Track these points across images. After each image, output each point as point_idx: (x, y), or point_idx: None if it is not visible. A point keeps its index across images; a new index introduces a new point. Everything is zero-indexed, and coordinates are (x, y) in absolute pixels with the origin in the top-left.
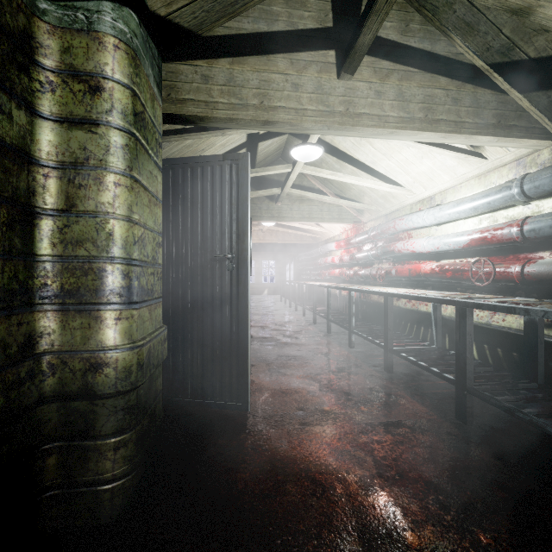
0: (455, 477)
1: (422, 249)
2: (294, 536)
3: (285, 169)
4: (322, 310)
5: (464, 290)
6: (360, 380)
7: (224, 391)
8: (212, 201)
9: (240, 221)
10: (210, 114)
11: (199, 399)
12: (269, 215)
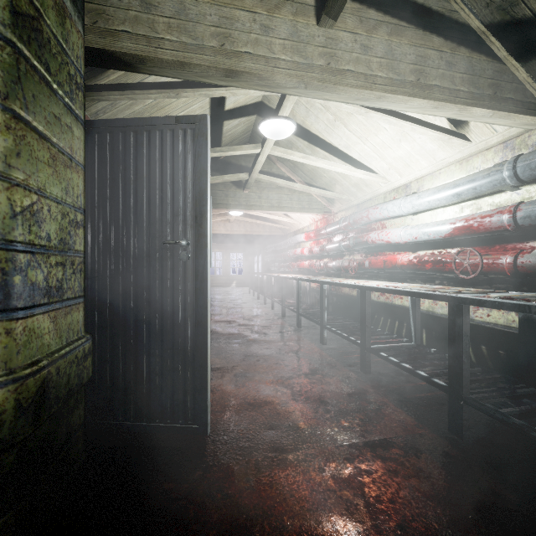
0: (470, 525)
1: (398, 239)
2: None
3: (252, 149)
4: (291, 302)
5: (443, 282)
6: (336, 384)
7: (177, 410)
8: (161, 174)
9: (196, 199)
10: (154, 54)
11: (145, 422)
12: (236, 203)
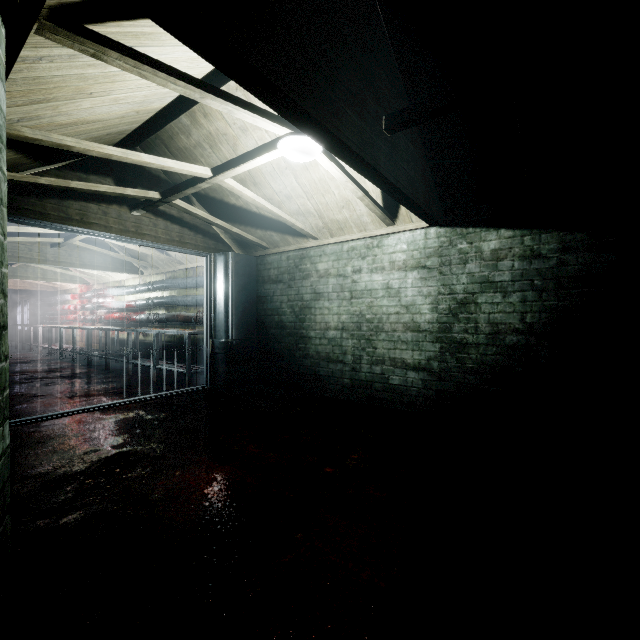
0: (90, 375)
1: (113, 307)
2: (30, 384)
3: None
4: (58, 346)
5: (130, 326)
6: (71, 368)
7: None
8: None
9: None
10: None
11: None
12: None
